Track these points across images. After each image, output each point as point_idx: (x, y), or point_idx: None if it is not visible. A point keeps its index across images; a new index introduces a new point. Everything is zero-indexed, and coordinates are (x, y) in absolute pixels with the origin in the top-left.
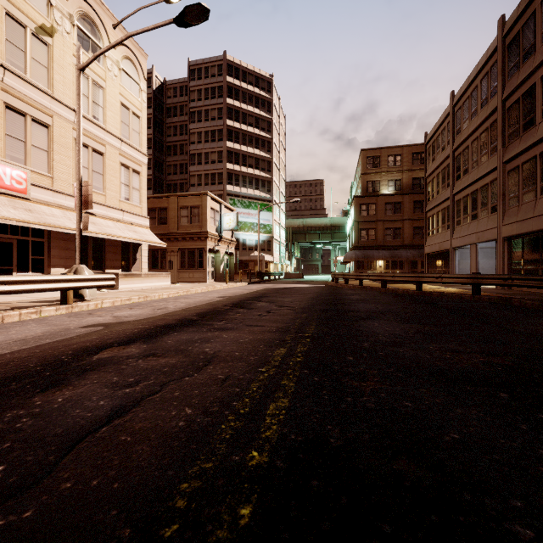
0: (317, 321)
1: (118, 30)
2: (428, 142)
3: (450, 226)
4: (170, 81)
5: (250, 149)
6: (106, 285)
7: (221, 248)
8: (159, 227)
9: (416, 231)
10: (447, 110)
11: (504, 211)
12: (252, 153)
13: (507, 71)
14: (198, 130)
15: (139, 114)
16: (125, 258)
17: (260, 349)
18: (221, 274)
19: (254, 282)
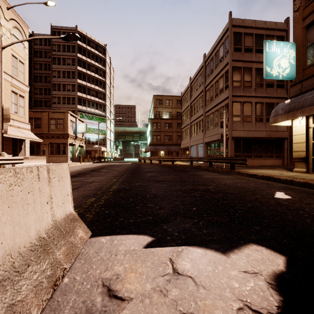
0: (128, 174)
1: (10, 10)
2: (182, 97)
3: (189, 136)
4: (36, 34)
5: (93, 86)
6: (19, 162)
7: (76, 143)
8: (35, 129)
9: (178, 137)
10: (188, 85)
11: (205, 132)
12: (94, 88)
13: (206, 76)
14: (58, 69)
15: (23, 61)
16: (15, 148)
17: (108, 180)
18: (76, 158)
19: (96, 162)
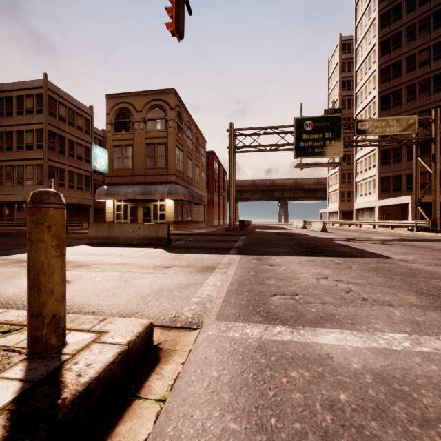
0: None
1: None
2: None
3: None
4: None
5: None
6: None
7: None
8: None
9: None
10: None
11: None
12: None
13: None
14: None
15: None
16: None
17: None
18: None
19: None
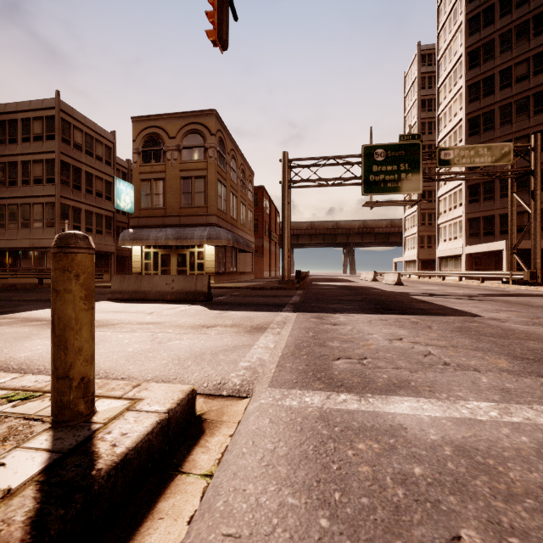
0: None
1: None
2: None
3: None
4: None
5: None
6: None
7: None
8: None
9: None
10: None
11: None
12: None
13: None
14: None
15: None
16: None
17: None
18: None
19: None
